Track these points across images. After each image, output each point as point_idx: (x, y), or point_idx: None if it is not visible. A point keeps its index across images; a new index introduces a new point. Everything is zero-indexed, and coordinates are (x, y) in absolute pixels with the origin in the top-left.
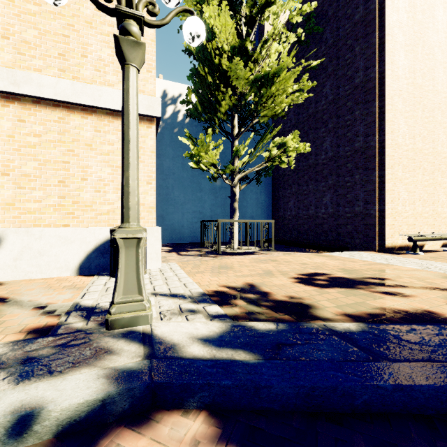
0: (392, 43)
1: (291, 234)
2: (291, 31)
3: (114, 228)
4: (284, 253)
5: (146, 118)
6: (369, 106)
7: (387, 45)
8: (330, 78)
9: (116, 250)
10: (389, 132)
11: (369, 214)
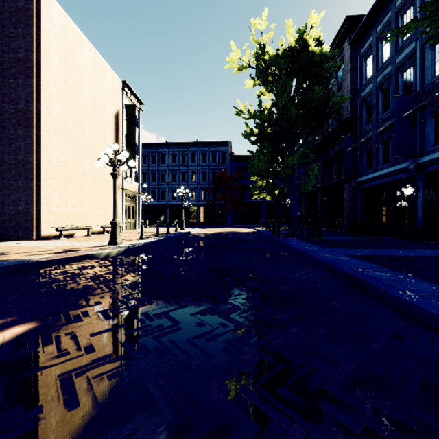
0: (48, 93)
1: None
2: None
3: None
4: None
5: None
6: (29, 131)
7: (43, 92)
8: None
9: None
10: (45, 155)
11: (29, 212)
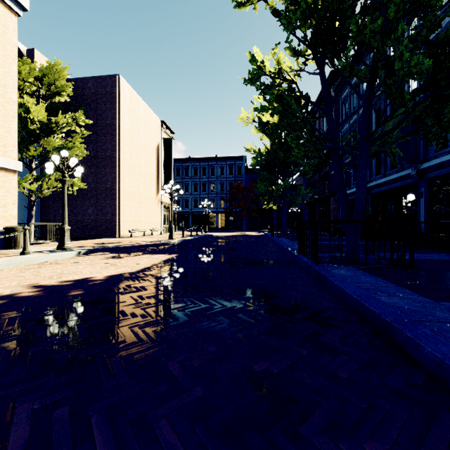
0: (123, 144)
1: None
2: (70, 108)
3: (11, 227)
4: None
5: (12, 170)
6: (114, 169)
7: (121, 144)
8: (93, 143)
9: (64, 231)
10: (122, 183)
11: (114, 220)
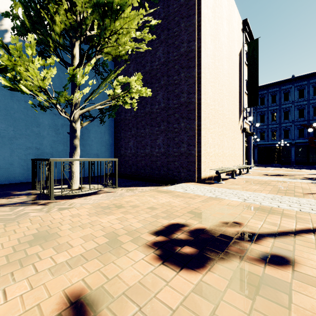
0: (205, 29)
1: (131, 169)
2: None
3: None
4: (127, 189)
5: None
6: (191, 71)
7: (202, 28)
8: (162, 44)
9: None
10: (203, 93)
11: (191, 153)
